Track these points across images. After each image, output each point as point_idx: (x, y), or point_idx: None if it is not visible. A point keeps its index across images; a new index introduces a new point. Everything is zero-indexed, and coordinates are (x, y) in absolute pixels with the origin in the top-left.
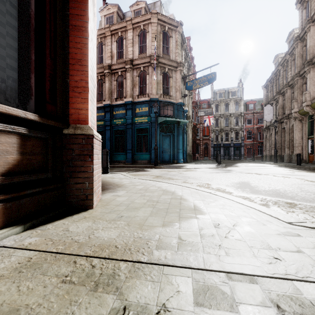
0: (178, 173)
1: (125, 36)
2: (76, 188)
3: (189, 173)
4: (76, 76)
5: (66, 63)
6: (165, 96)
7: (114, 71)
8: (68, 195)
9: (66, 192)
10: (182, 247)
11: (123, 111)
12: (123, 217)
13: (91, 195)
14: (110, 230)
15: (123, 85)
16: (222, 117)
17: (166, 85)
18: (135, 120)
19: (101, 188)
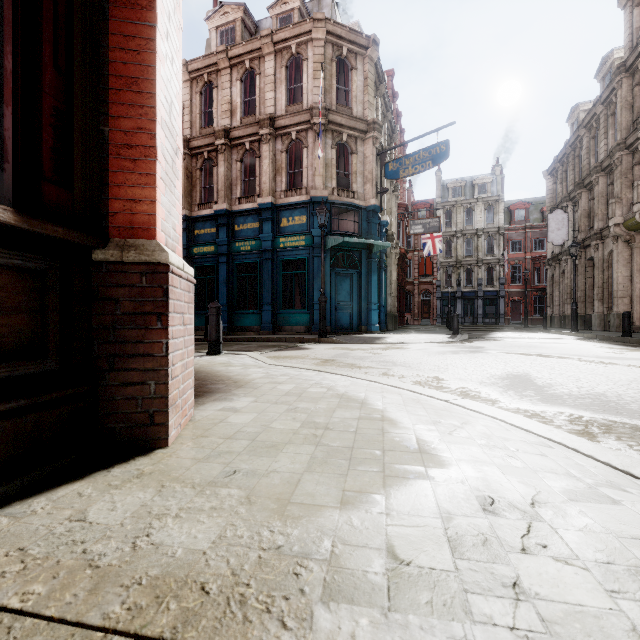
0: (370, 353)
1: (258, 69)
2: (124, 396)
3: (393, 353)
4: (125, 119)
5: (100, 88)
6: (341, 192)
7: (236, 141)
8: (105, 414)
9: (99, 405)
10: (402, 591)
11: (254, 225)
12: (237, 475)
13: (163, 414)
14: (199, 518)
15: (254, 170)
16: (459, 238)
17: (344, 170)
18: (280, 242)
19: (199, 389)
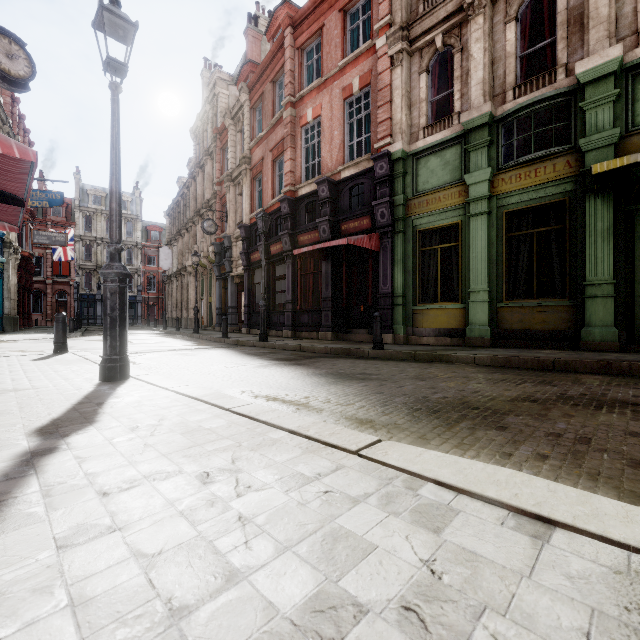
0: None
1: None
2: None
3: (3, 344)
4: None
5: None
6: None
7: None
8: None
9: None
10: None
11: None
12: None
13: None
14: None
15: None
16: (100, 244)
17: None
18: None
19: None
